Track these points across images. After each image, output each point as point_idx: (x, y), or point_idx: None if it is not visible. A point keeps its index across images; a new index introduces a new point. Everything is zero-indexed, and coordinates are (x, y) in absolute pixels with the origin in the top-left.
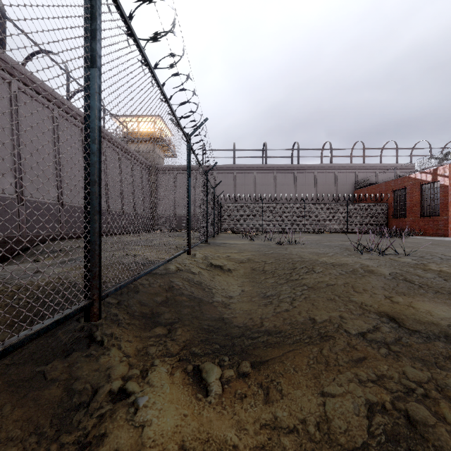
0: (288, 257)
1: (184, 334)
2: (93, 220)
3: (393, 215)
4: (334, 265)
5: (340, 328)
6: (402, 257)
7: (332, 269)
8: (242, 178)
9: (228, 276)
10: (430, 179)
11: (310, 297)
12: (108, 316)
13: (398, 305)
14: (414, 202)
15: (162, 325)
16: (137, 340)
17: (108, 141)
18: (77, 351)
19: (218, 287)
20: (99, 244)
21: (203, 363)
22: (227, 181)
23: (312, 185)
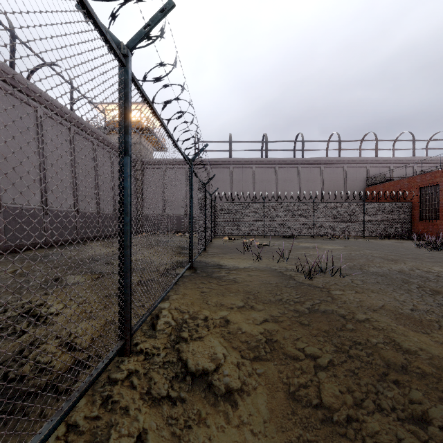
0: (364, 342)
1: None
2: None
3: (419, 216)
4: None
5: None
6: None
7: None
8: (239, 173)
9: (227, 427)
10: None
11: None
12: None
13: None
14: None
15: None
16: None
17: (77, 127)
18: None
19: None
20: None
21: None
22: (222, 177)
23: (318, 181)
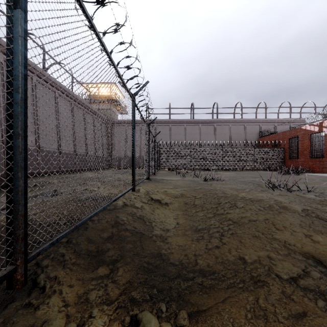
0: (213, 193)
1: (124, 275)
2: (16, 177)
3: (288, 156)
4: (252, 201)
5: (271, 272)
6: (306, 193)
7: (251, 205)
8: (175, 129)
9: (165, 209)
10: (317, 130)
11: (237, 233)
12: (55, 256)
13: (320, 245)
14: (305, 147)
15: (105, 264)
16: (79, 284)
17: (75, 101)
18: (16, 301)
19: (157, 220)
20: (24, 203)
21: (140, 314)
22: (164, 131)
23: (227, 134)
